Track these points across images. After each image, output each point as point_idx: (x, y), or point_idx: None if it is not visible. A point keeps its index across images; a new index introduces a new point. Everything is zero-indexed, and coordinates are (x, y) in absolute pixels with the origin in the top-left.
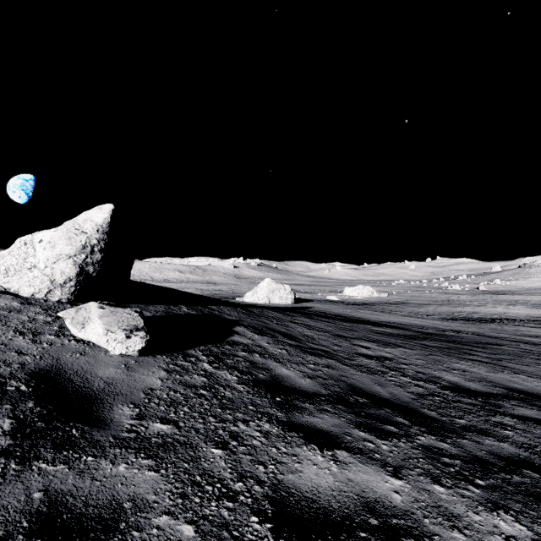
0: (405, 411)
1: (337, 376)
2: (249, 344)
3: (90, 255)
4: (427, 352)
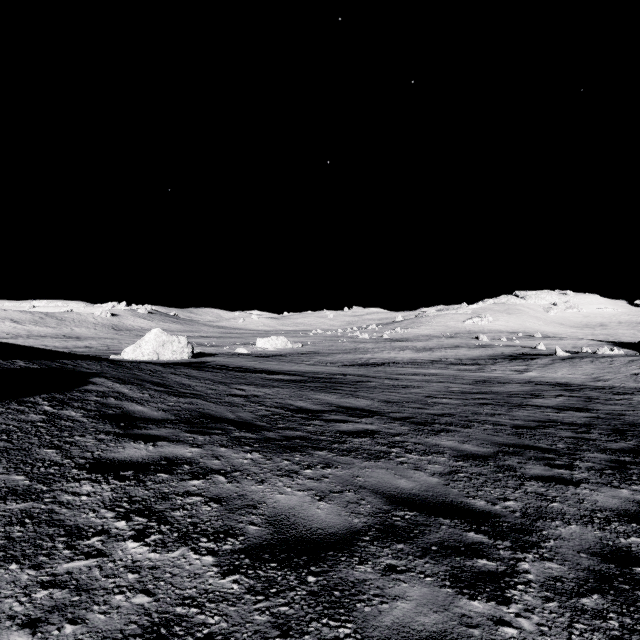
0: (240, 424)
1: (194, 409)
2: (106, 391)
3: None
4: (299, 389)
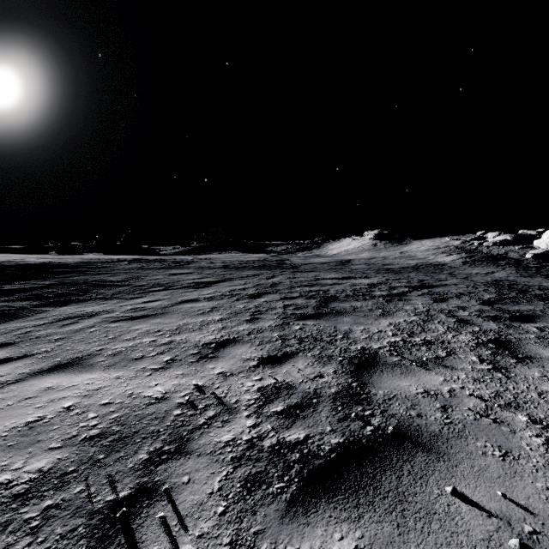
0: None
1: None
2: None
3: None
4: None
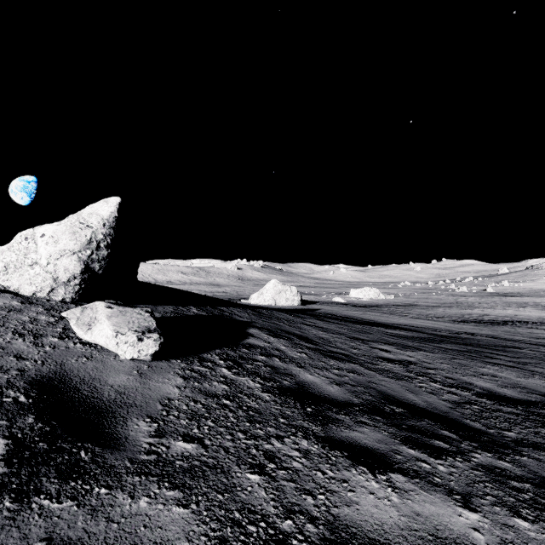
0: (447, 422)
1: (365, 382)
2: (266, 347)
3: (96, 251)
4: (449, 355)
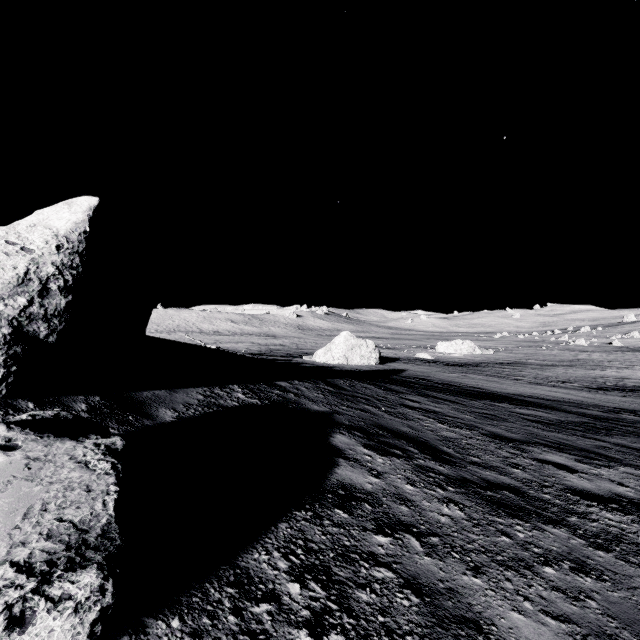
0: None
1: None
2: (379, 493)
3: (40, 299)
4: None
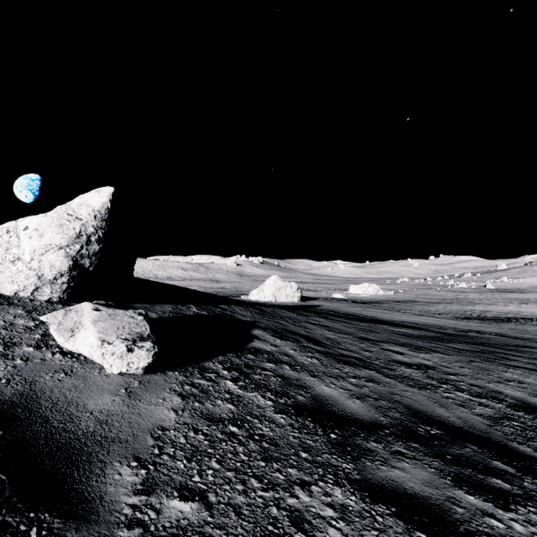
0: (494, 447)
1: (388, 394)
2: (274, 352)
3: (86, 246)
4: (465, 357)
